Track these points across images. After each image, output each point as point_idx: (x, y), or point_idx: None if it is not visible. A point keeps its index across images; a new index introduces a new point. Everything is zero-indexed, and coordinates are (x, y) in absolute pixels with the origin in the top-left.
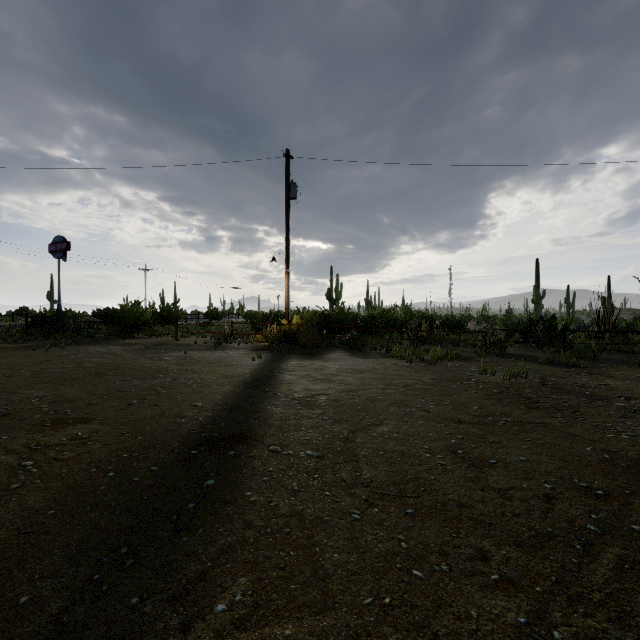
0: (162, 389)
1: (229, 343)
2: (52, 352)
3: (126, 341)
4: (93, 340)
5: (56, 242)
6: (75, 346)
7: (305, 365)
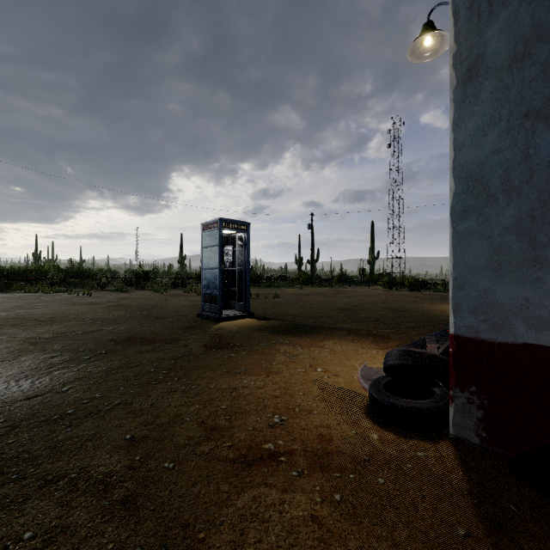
0: None
1: None
2: None
3: None
4: None
5: None
6: None
7: None
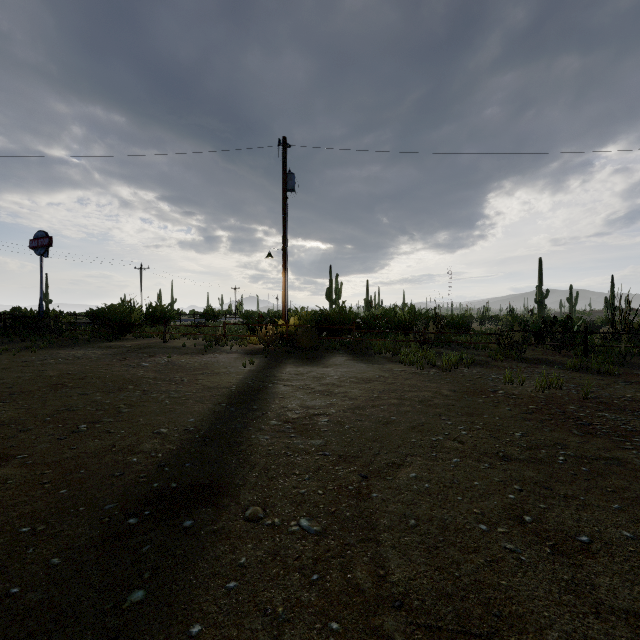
0: (125, 407)
1: (221, 346)
2: (19, 357)
3: (109, 343)
4: (73, 342)
5: (38, 237)
6: (50, 349)
7: (302, 372)
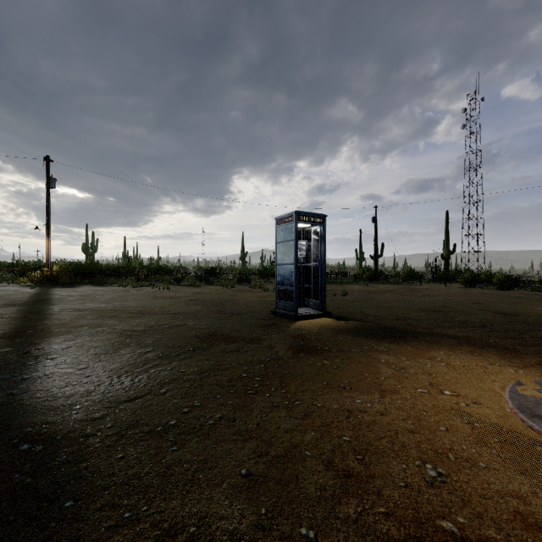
0: None
1: None
2: None
3: None
4: None
5: None
6: None
7: (66, 289)
